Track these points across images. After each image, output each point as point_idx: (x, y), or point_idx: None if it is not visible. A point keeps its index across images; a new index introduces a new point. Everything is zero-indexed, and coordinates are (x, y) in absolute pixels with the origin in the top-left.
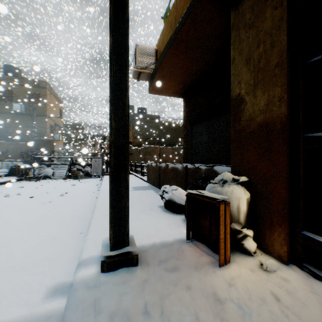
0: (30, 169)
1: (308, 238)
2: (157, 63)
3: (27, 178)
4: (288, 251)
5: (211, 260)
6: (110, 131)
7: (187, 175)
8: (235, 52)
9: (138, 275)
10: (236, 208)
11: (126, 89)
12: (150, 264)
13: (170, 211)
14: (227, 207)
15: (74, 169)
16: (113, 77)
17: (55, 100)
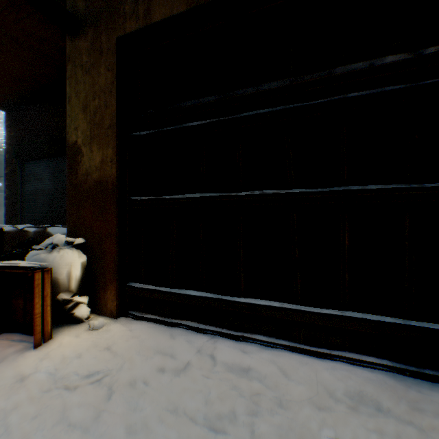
0: None
1: (133, 288)
2: None
3: None
4: (119, 305)
5: (23, 347)
6: None
7: (5, 243)
8: (73, 90)
9: None
10: (66, 275)
11: None
12: None
13: None
14: (47, 275)
15: None
16: None
17: None
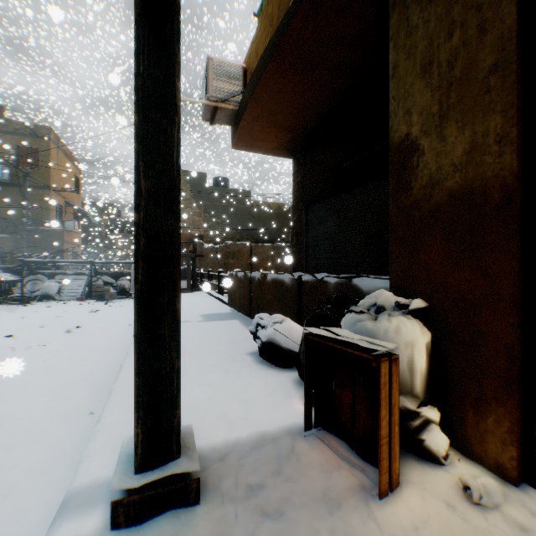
0: (16, 282)
1: None
2: (246, 91)
3: (9, 299)
4: (519, 457)
5: (359, 481)
6: (136, 199)
7: (302, 295)
8: (399, 54)
9: (198, 533)
10: (406, 365)
11: (174, 108)
12: (227, 498)
13: (271, 362)
14: (394, 367)
15: (99, 282)
16: (144, 78)
17: (66, 162)
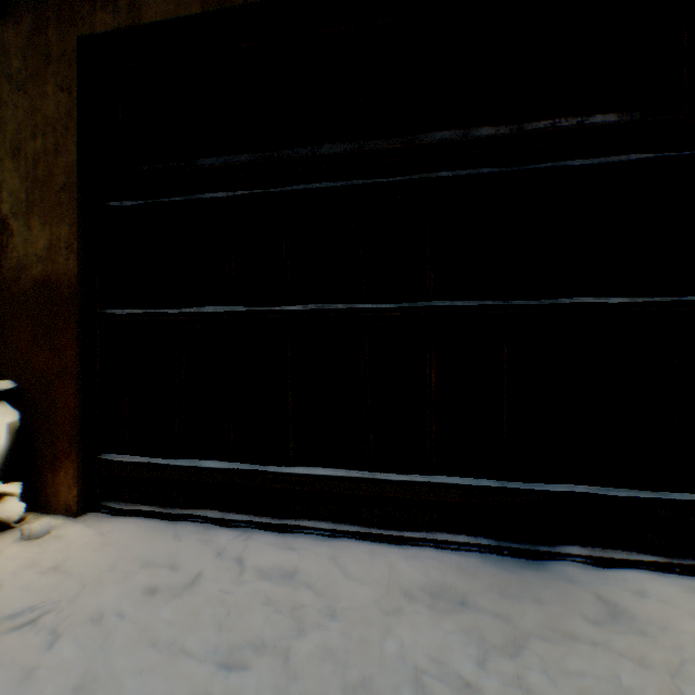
0: None
1: (111, 463)
2: None
3: None
4: (83, 494)
5: None
6: None
7: None
8: None
9: None
10: None
11: None
12: None
13: None
14: None
15: None
16: None
17: None
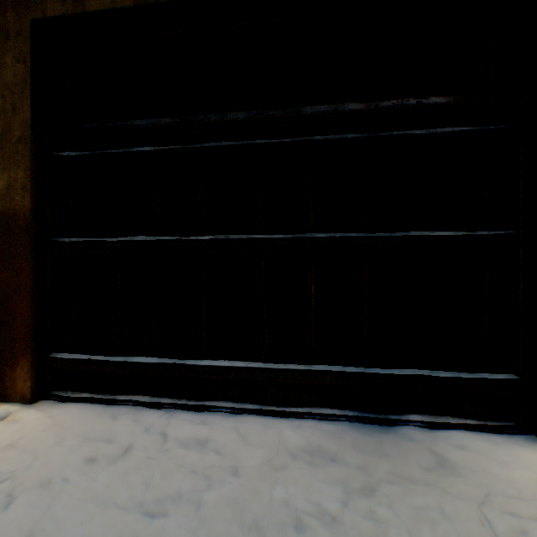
0: None
1: (60, 360)
2: None
3: None
4: (37, 385)
5: None
6: None
7: None
8: None
9: None
10: None
11: None
12: None
13: None
14: None
15: None
16: None
17: None
